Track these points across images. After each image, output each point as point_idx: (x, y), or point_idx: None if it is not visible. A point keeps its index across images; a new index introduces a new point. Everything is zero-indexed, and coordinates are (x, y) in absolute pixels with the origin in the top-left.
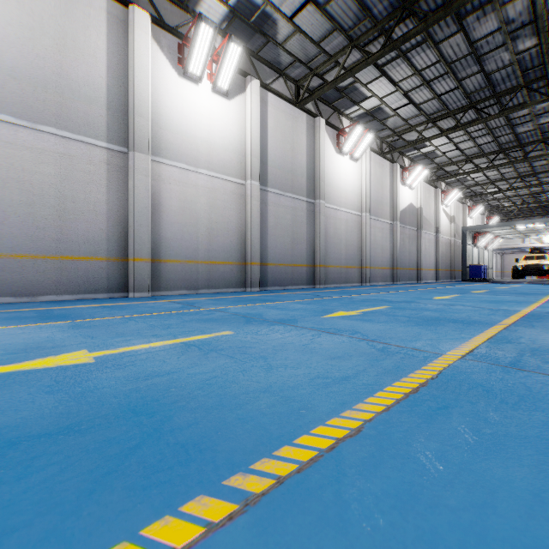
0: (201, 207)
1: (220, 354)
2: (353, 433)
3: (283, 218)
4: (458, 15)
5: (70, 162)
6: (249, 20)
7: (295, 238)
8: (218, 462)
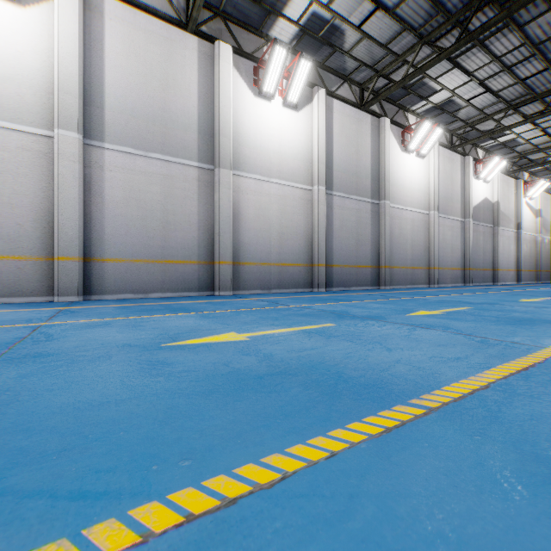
0: (273, 213)
1: (339, 339)
2: (484, 388)
3: (348, 220)
4: None
5: (171, 181)
6: (317, 34)
7: (359, 240)
8: (396, 393)
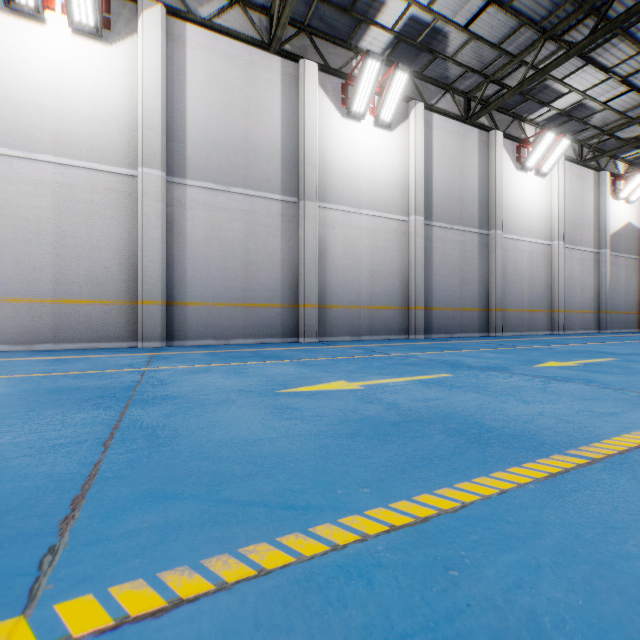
0: (363, 249)
1: (464, 390)
2: None
3: (450, 255)
4: None
5: (253, 217)
6: (415, 40)
7: (464, 278)
8: (550, 444)
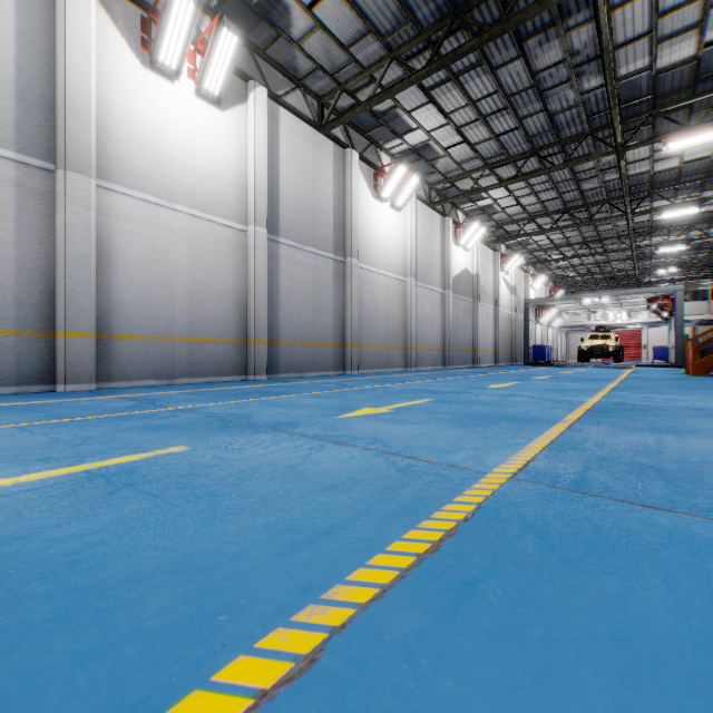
0: (178, 259)
1: (138, 492)
2: (299, 669)
3: (301, 280)
4: (518, 36)
5: None
6: (250, 1)
7: (318, 308)
8: None
